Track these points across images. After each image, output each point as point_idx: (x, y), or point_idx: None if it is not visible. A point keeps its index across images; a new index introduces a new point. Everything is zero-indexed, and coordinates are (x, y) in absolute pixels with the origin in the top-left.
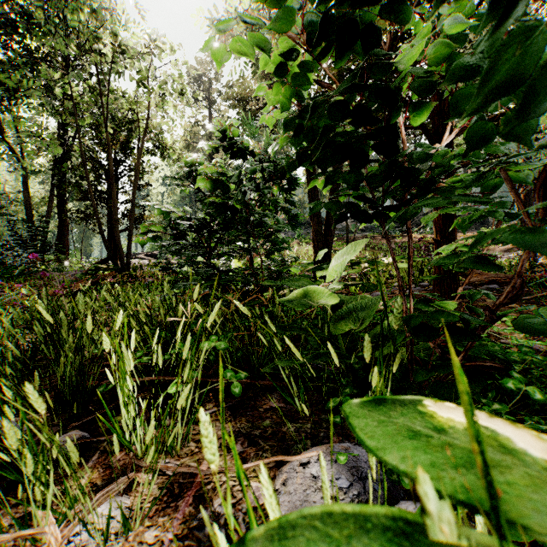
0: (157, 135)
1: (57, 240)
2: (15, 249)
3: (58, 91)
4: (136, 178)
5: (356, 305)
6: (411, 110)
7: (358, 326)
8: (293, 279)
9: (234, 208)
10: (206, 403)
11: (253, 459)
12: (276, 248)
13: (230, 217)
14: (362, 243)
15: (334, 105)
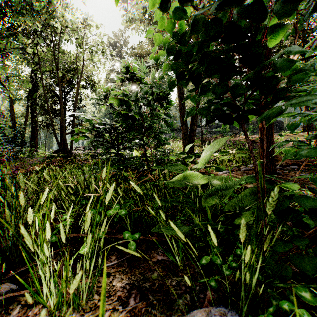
0: (89, 76)
1: (31, 139)
2: (4, 144)
3: (29, 49)
4: (76, 101)
5: (223, 186)
6: (270, 32)
7: (222, 200)
8: (173, 165)
9: (133, 117)
10: (110, 256)
11: (143, 315)
12: (160, 143)
13: (131, 123)
14: (224, 139)
15: (211, 22)
